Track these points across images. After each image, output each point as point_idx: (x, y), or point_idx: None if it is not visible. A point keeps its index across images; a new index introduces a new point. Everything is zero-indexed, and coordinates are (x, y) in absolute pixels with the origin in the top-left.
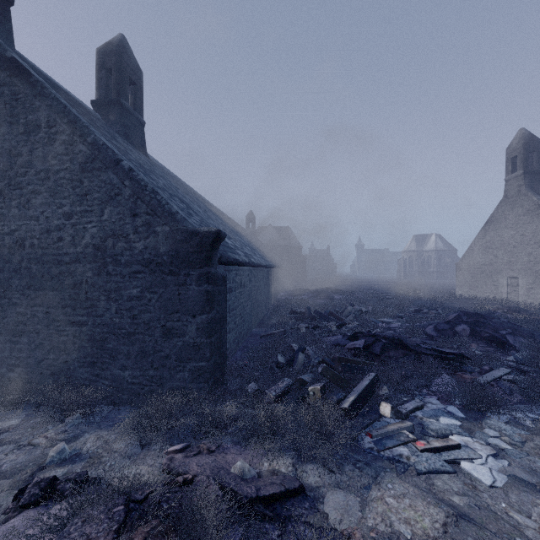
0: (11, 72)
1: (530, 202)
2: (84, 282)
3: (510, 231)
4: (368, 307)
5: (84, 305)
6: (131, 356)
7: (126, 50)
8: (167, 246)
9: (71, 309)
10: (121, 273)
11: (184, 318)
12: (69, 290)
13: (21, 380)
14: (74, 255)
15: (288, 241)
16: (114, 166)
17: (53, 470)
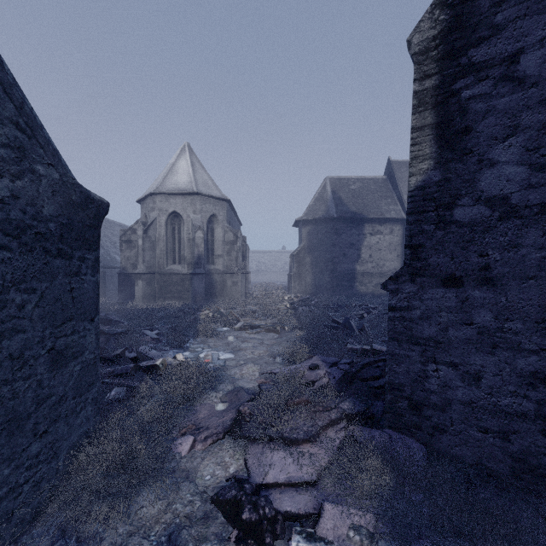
0: None
1: None
2: None
3: None
4: None
5: None
6: None
7: None
8: (56, 207)
9: None
10: None
11: (81, 326)
12: None
13: None
14: None
15: None
16: None
17: None
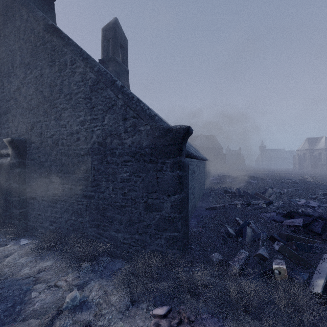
0: (51, 33)
1: None
2: (92, 168)
3: None
4: (283, 190)
5: (92, 184)
6: (122, 223)
7: (118, 26)
8: (148, 141)
9: (84, 186)
10: (115, 162)
11: (161, 197)
12: (83, 174)
13: (56, 232)
14: (86, 149)
15: (213, 144)
16: (111, 85)
17: (67, 316)
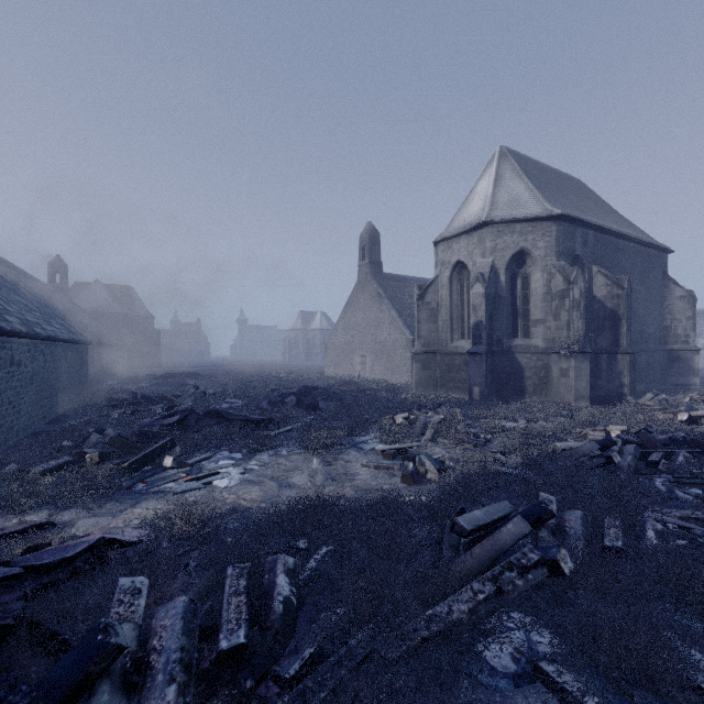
0: None
1: (373, 288)
2: None
3: (361, 314)
4: (218, 389)
5: None
6: None
7: None
8: None
9: None
10: None
11: None
12: None
13: None
14: None
15: (131, 308)
16: None
17: None
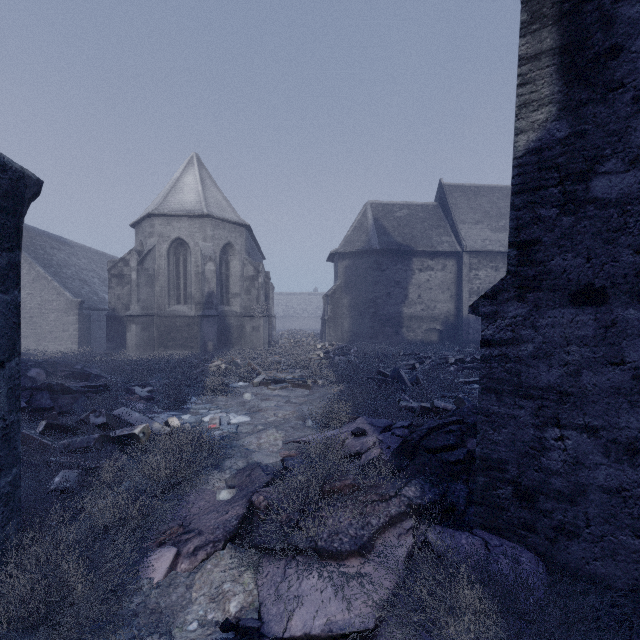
0: None
1: None
2: None
3: None
4: None
5: None
6: None
7: None
8: None
9: None
10: None
11: None
12: None
13: None
14: None
15: None
16: None
17: None
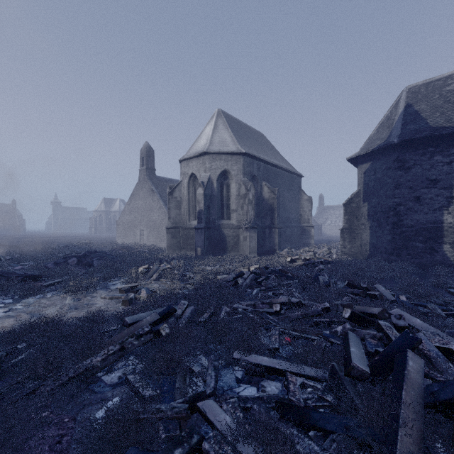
0: None
1: (148, 186)
2: None
3: (141, 202)
4: (15, 255)
5: None
6: None
7: None
8: None
9: None
10: None
11: None
12: None
13: None
14: None
15: None
16: None
17: None
